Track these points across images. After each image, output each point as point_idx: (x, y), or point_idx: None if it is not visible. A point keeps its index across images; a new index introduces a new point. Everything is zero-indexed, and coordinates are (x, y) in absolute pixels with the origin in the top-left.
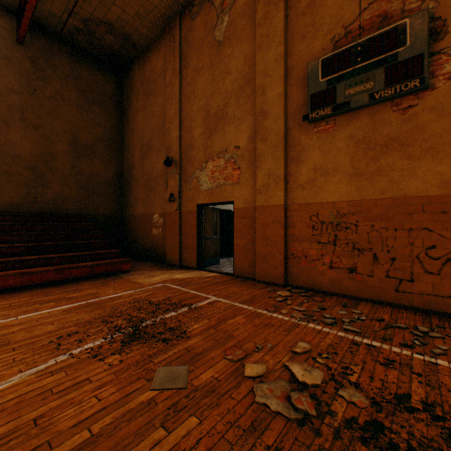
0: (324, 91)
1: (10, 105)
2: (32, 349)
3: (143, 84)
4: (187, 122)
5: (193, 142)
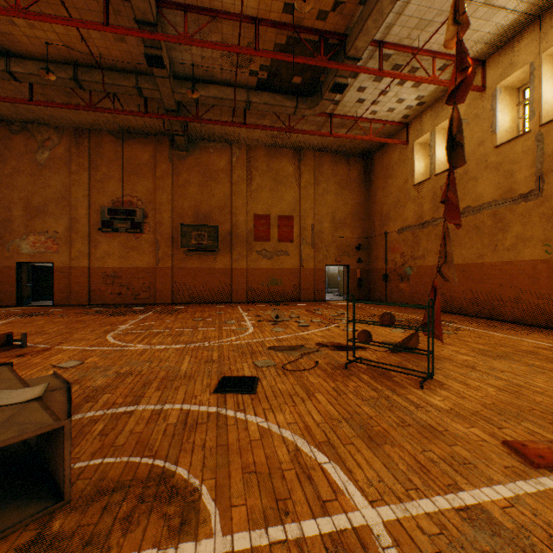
0: (109, 221)
1: None
2: None
3: None
4: (6, 202)
5: (13, 219)
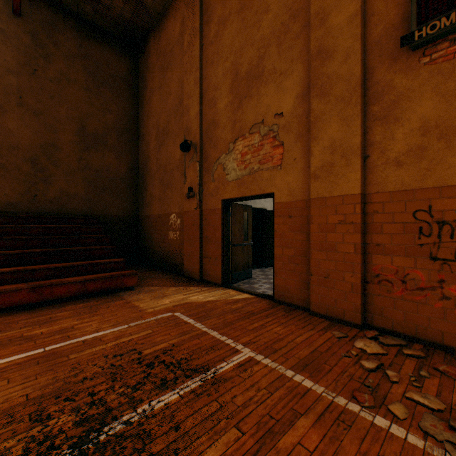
0: None
1: (5, 87)
2: None
3: (159, 59)
4: (210, 93)
5: (217, 118)
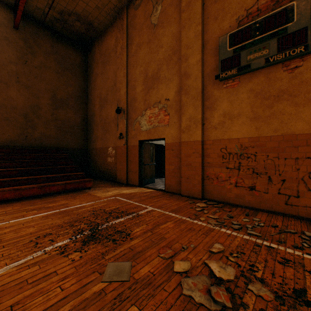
0: (231, 57)
1: (9, 72)
2: (16, 247)
3: (101, 57)
4: (132, 82)
5: (136, 96)
